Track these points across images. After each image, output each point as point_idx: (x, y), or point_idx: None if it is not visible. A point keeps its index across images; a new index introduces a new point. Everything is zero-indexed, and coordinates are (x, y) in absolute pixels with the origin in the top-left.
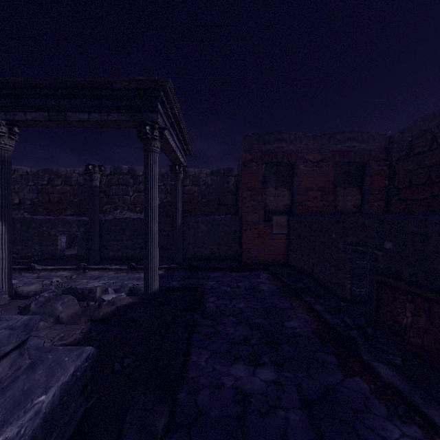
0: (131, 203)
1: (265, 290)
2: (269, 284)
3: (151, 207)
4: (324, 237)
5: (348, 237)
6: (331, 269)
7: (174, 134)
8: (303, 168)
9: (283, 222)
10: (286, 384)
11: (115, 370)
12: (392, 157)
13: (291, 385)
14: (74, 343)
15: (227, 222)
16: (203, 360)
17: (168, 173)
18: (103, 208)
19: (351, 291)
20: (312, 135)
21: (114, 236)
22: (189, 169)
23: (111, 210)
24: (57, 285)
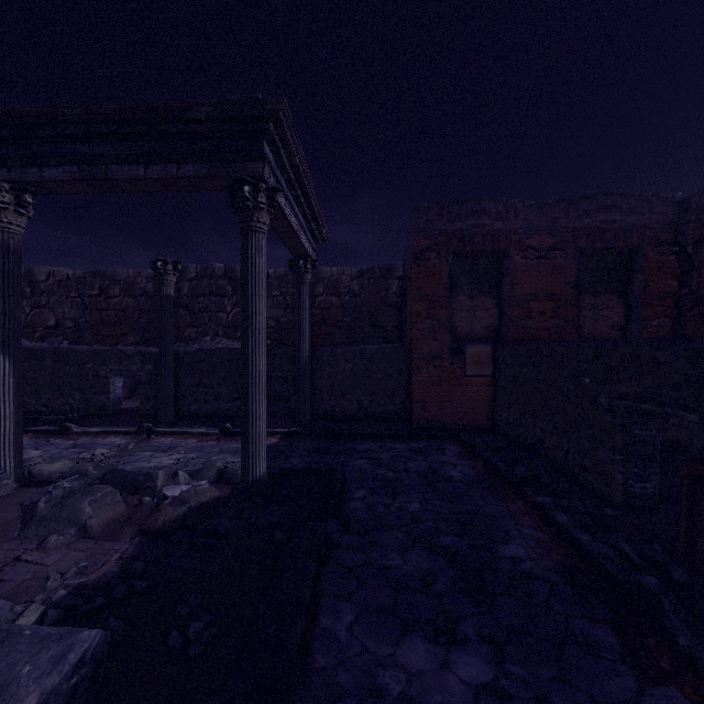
0: (229, 325)
1: (455, 478)
2: (463, 467)
3: (253, 330)
4: (566, 383)
5: (618, 384)
6: (582, 442)
7: (296, 204)
8: (520, 260)
9: (485, 355)
10: (516, 696)
11: (171, 648)
12: (687, 237)
13: (527, 699)
14: (102, 583)
15: (387, 355)
16: (343, 627)
17: (288, 275)
18: (185, 333)
19: (625, 486)
20: (536, 202)
21: (199, 379)
22: (322, 268)
23: (197, 335)
24: (101, 461)
